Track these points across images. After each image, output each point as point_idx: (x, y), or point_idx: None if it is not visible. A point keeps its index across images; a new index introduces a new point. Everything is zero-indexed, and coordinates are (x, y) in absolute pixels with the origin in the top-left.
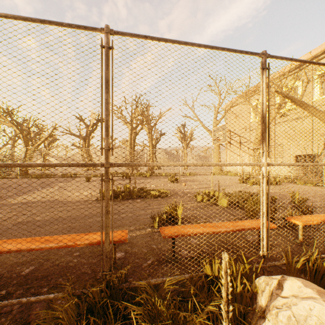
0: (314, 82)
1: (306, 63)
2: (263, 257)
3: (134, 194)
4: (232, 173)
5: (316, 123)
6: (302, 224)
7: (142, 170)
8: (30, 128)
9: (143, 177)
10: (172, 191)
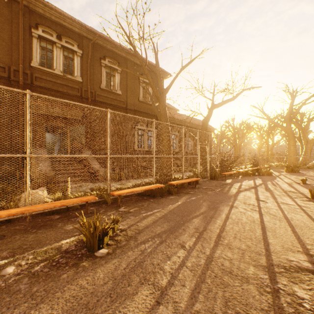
0: None
1: None
2: None
3: None
4: None
5: None
6: None
7: None
8: None
9: None
10: None
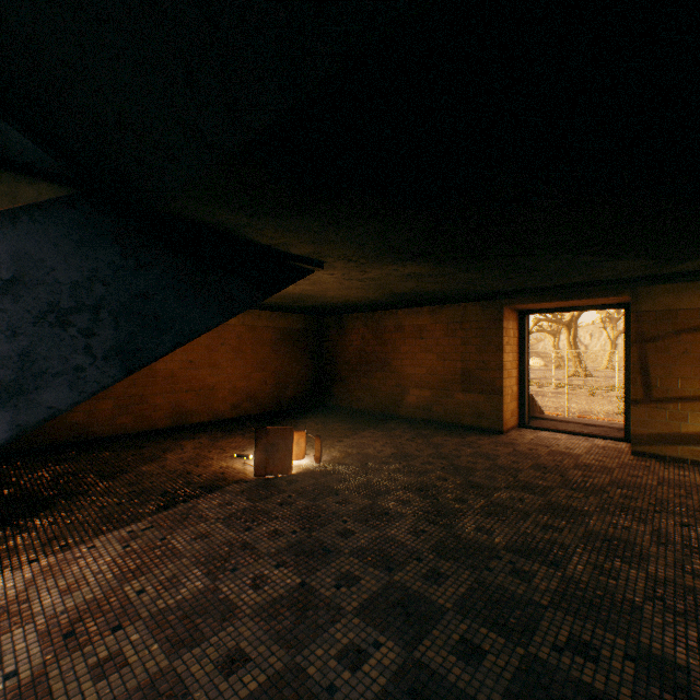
0: None
1: None
2: None
3: None
4: None
5: None
6: None
7: None
8: None
9: None
10: None
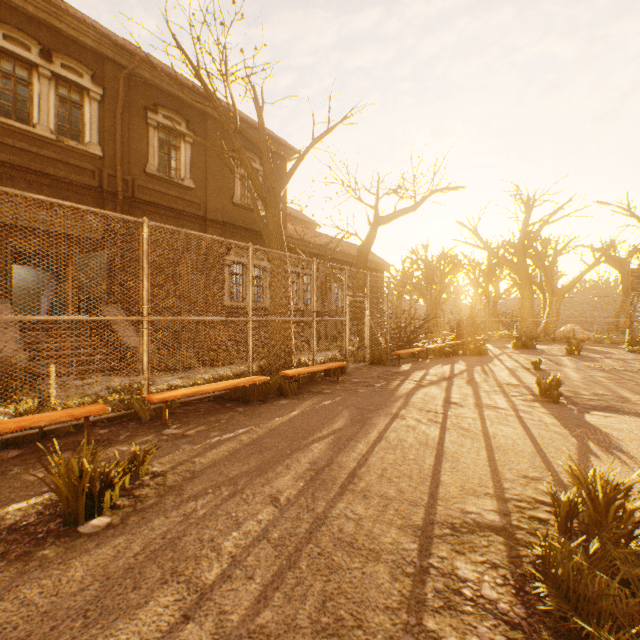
0: None
1: None
2: None
3: None
4: None
5: None
6: None
7: None
8: None
9: None
10: None
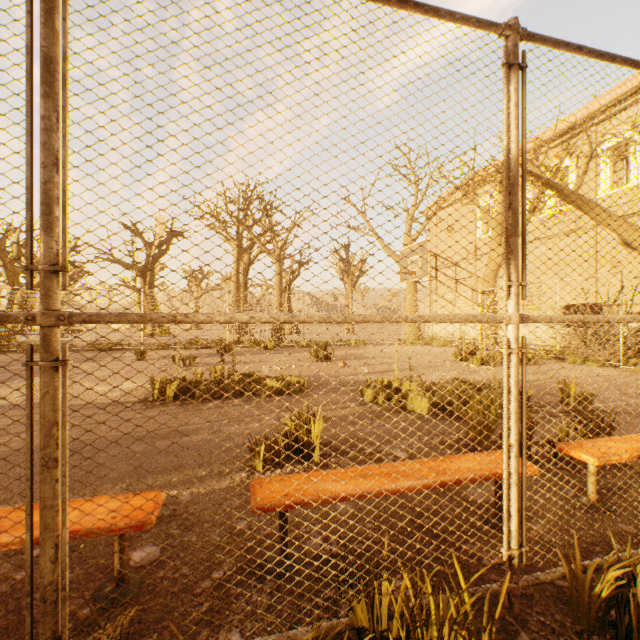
0: (602, 156)
1: (617, 61)
2: (511, 563)
3: (230, 388)
4: (441, 342)
5: (604, 242)
6: (597, 463)
7: (262, 335)
8: (20, 246)
9: (260, 351)
10: (315, 379)
